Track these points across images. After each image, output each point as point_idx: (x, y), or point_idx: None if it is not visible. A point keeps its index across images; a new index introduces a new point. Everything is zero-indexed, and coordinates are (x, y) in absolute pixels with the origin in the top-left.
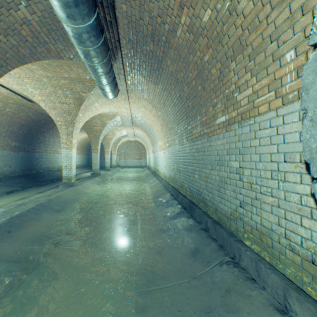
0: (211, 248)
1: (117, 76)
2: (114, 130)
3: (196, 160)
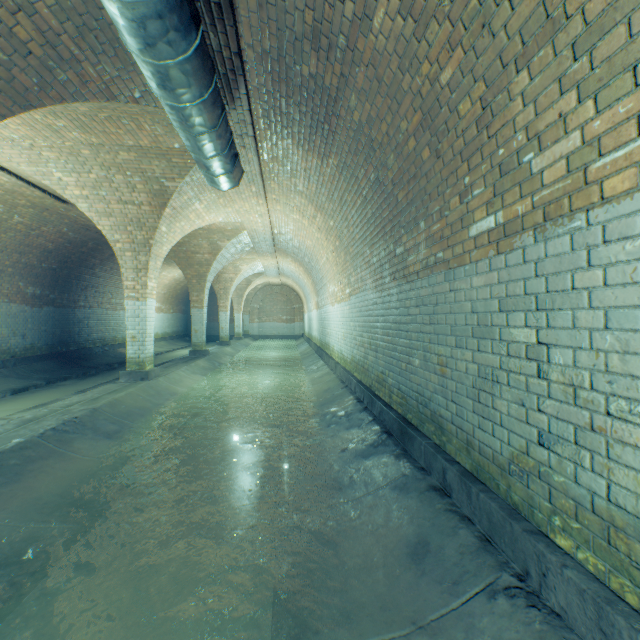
0: (460, 543)
1: (239, 141)
2: (237, 261)
3: (417, 324)
